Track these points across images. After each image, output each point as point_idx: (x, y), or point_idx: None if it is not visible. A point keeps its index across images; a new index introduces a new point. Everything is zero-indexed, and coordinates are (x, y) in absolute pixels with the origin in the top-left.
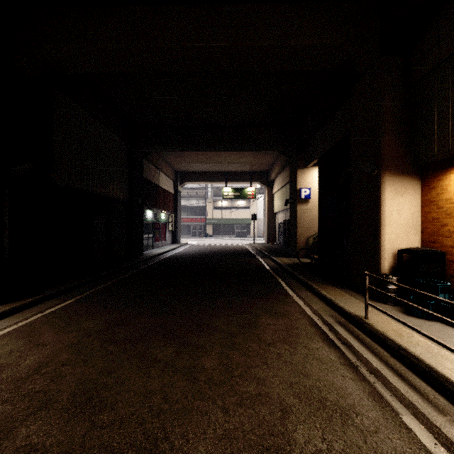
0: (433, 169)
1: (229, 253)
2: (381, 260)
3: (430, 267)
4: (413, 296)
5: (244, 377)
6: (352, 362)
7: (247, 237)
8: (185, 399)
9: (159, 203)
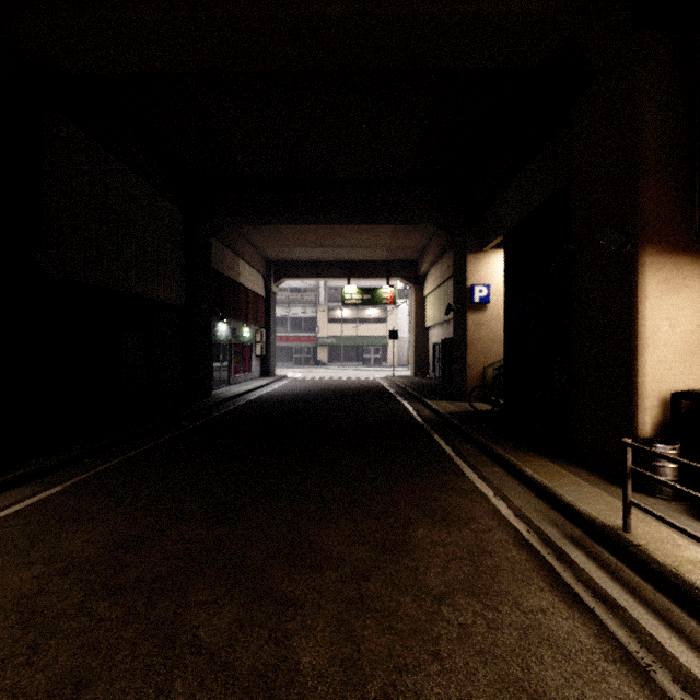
0: None
1: (353, 393)
2: (639, 412)
3: None
4: None
5: None
6: (632, 654)
7: (381, 367)
8: None
9: (241, 312)
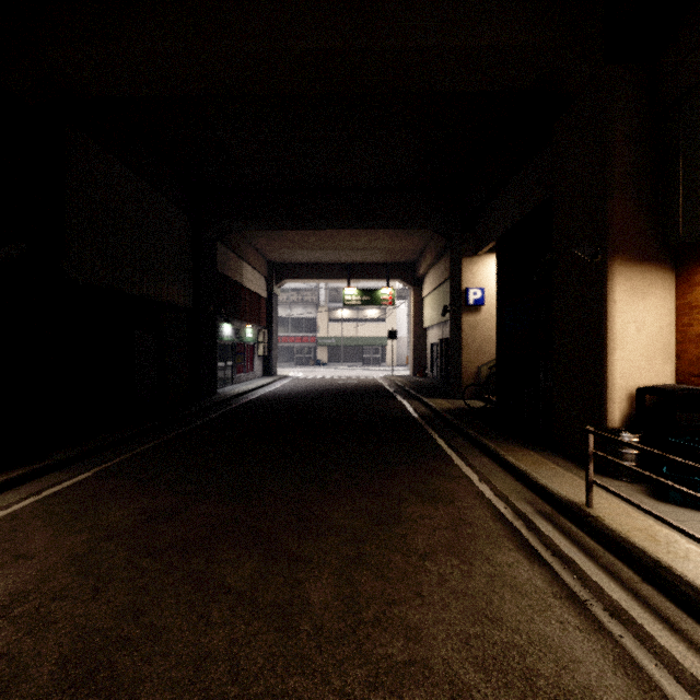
0: (698, 252)
1: (353, 392)
2: (609, 406)
3: (695, 418)
4: (667, 468)
5: (381, 625)
6: (575, 593)
7: (381, 367)
8: (271, 672)
9: (244, 313)
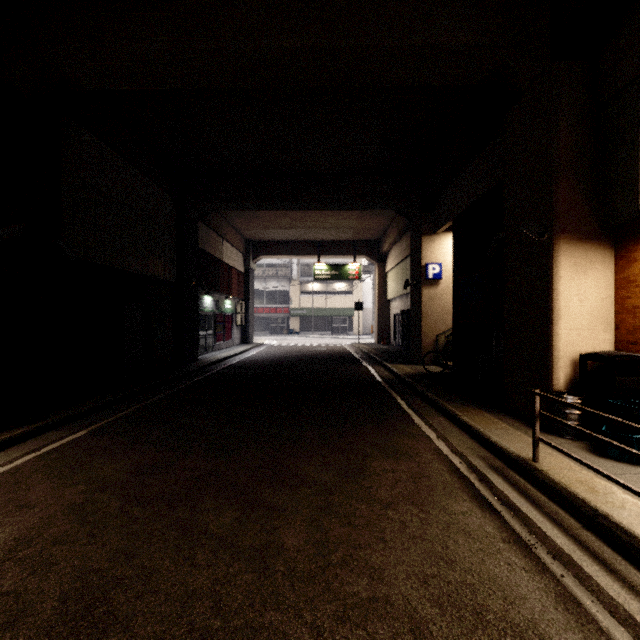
0: (635, 231)
1: (323, 358)
2: (554, 371)
3: (632, 382)
4: (606, 427)
5: (348, 566)
6: (522, 538)
7: (348, 335)
8: (250, 607)
9: (223, 286)
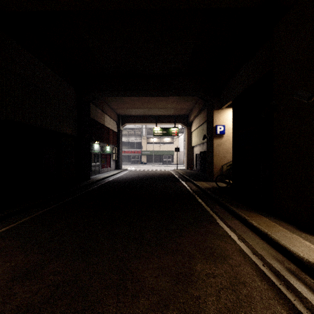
0: None
1: (158, 177)
2: None
3: None
4: None
5: None
6: None
7: (171, 164)
8: None
9: (105, 139)
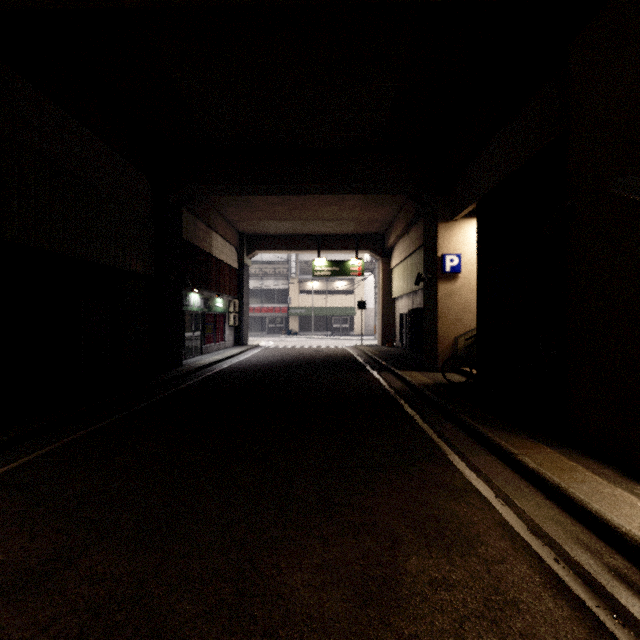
0: None
1: (323, 363)
2: None
3: None
4: None
5: None
6: None
7: (349, 336)
8: None
9: (213, 283)
